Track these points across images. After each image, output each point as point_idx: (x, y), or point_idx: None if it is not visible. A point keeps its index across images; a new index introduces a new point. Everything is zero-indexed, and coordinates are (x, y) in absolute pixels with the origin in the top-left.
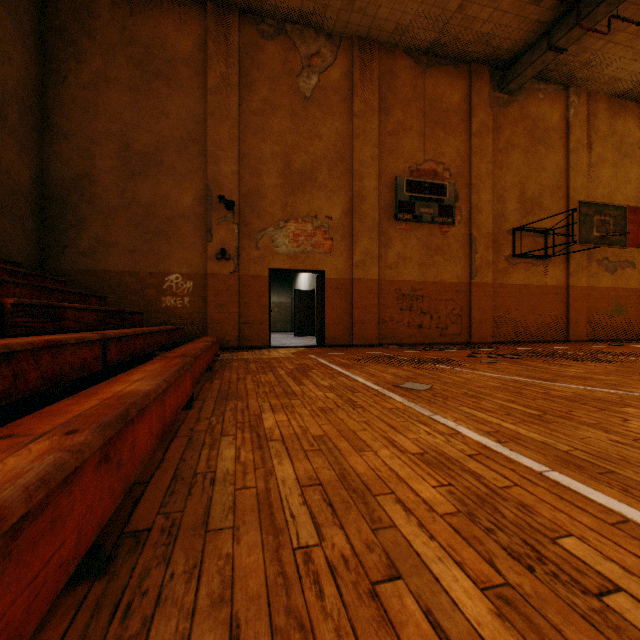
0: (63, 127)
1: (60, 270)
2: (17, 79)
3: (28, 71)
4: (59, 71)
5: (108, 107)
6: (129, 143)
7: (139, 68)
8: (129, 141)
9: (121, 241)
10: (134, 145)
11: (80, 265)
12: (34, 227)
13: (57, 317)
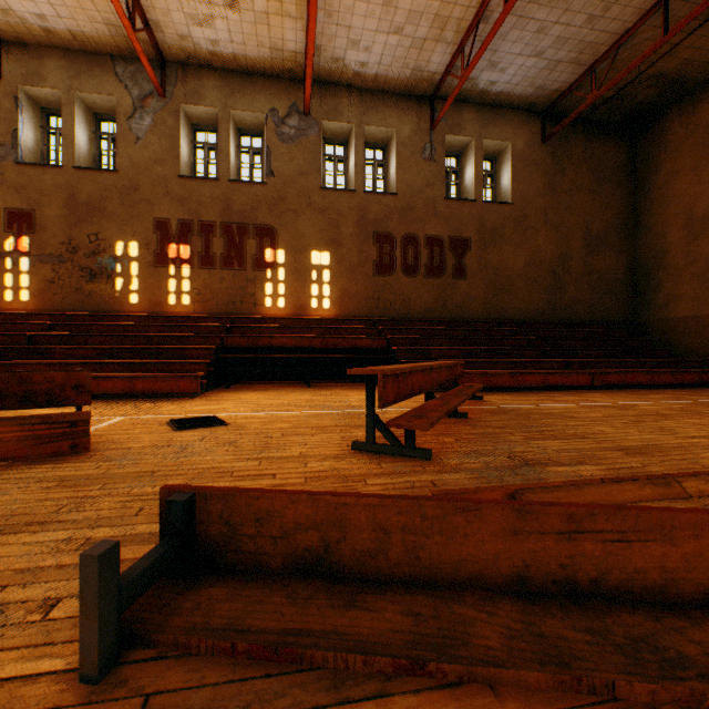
0: (646, 224)
1: (644, 321)
2: (613, 215)
3: (622, 204)
4: (643, 187)
5: (674, 194)
6: (690, 214)
7: (698, 148)
8: (690, 212)
9: (684, 293)
10: (694, 213)
11: (656, 316)
12: (626, 297)
13: (571, 353)
